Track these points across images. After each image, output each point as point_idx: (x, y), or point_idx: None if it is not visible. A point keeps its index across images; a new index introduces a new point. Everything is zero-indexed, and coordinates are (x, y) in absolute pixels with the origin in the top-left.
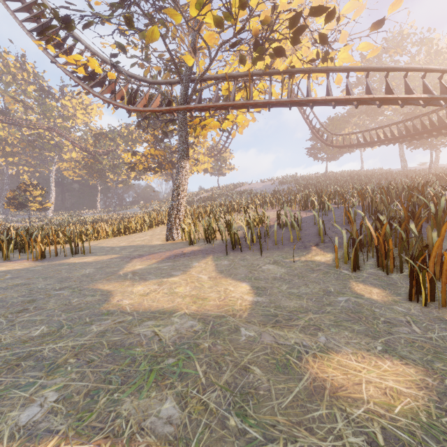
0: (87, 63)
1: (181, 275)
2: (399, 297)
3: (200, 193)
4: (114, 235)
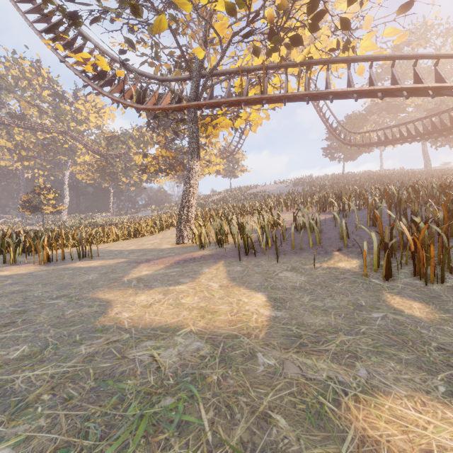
0: (95, 61)
1: (189, 283)
2: (448, 314)
3: (212, 196)
4: (124, 238)
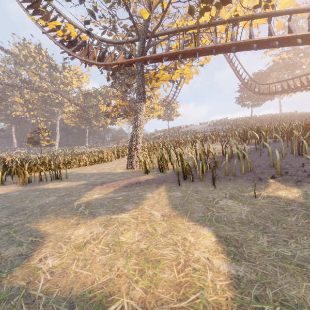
0: (65, 28)
1: (132, 210)
2: None
3: (155, 133)
4: (90, 163)
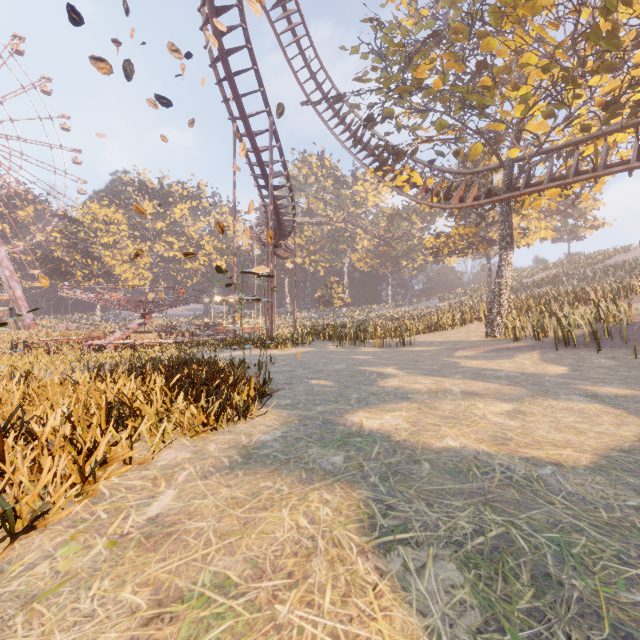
0: (411, 180)
1: (505, 360)
2: None
3: (533, 273)
4: (424, 331)
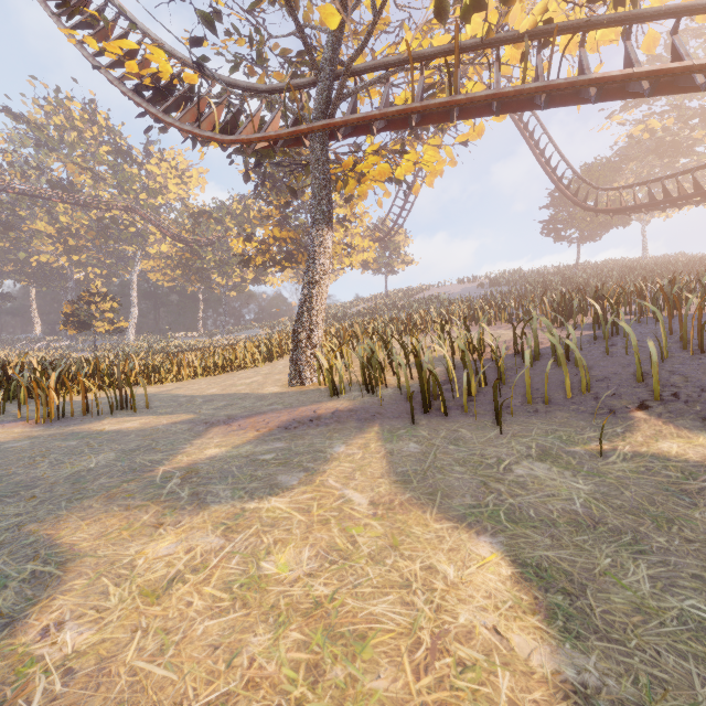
0: (144, 54)
1: (298, 488)
2: None
3: (356, 304)
4: (206, 372)
